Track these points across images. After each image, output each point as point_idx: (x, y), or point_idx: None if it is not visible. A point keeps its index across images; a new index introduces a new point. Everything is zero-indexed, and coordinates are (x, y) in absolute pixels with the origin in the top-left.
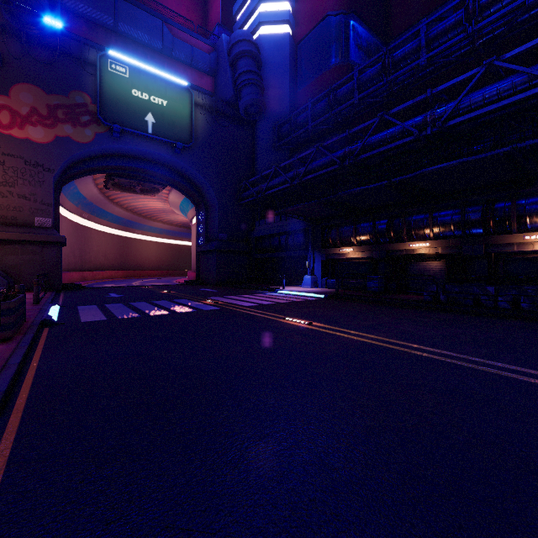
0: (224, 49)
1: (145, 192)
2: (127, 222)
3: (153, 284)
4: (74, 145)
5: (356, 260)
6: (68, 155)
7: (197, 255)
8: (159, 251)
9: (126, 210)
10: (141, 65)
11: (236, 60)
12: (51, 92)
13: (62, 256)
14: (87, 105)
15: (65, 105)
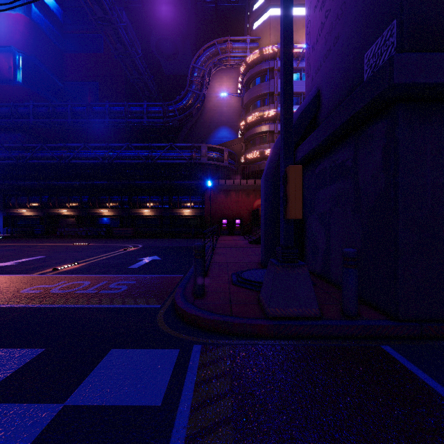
0: None
1: None
2: None
3: None
4: None
5: (30, 217)
6: None
7: None
8: None
9: None
10: None
11: None
12: None
13: None
14: None
15: None
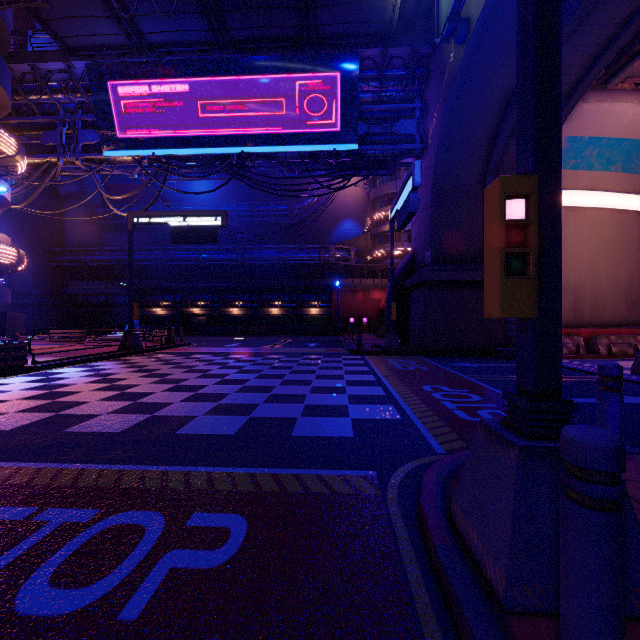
0: None
1: None
2: None
3: None
4: None
5: (163, 315)
6: None
7: None
8: None
9: None
10: None
11: None
12: None
13: None
14: None
15: None
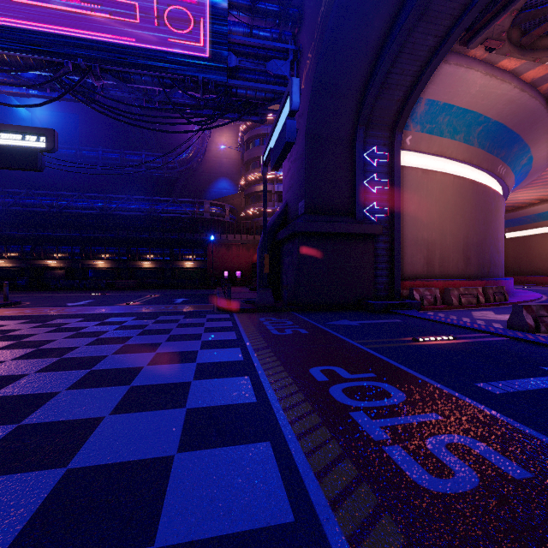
0: None
1: None
2: None
3: None
4: None
5: (8, 268)
6: None
7: None
8: None
9: None
10: None
11: None
12: None
13: None
14: None
15: None
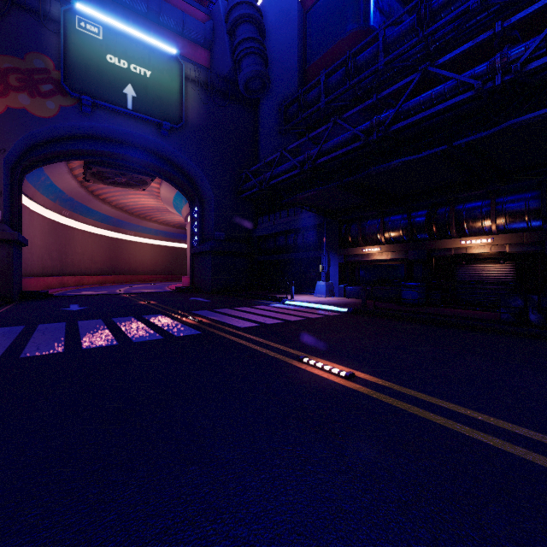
0: (221, 15)
1: (132, 186)
2: (117, 222)
3: (139, 291)
4: (32, 120)
5: (384, 262)
6: (24, 132)
7: (191, 258)
8: (154, 254)
9: (115, 208)
10: (118, 24)
11: (235, 26)
12: (1, 51)
13: (34, 259)
14: (49, 71)
15: (20, 69)
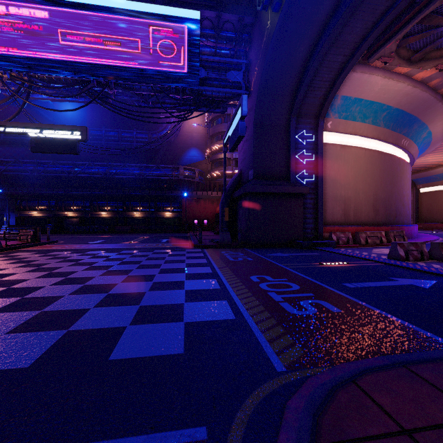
0: None
1: None
2: None
3: None
4: None
5: (39, 217)
6: None
7: None
8: None
9: None
10: None
11: None
12: None
13: None
14: None
15: None
